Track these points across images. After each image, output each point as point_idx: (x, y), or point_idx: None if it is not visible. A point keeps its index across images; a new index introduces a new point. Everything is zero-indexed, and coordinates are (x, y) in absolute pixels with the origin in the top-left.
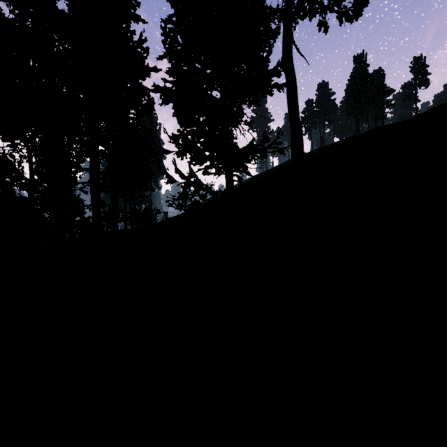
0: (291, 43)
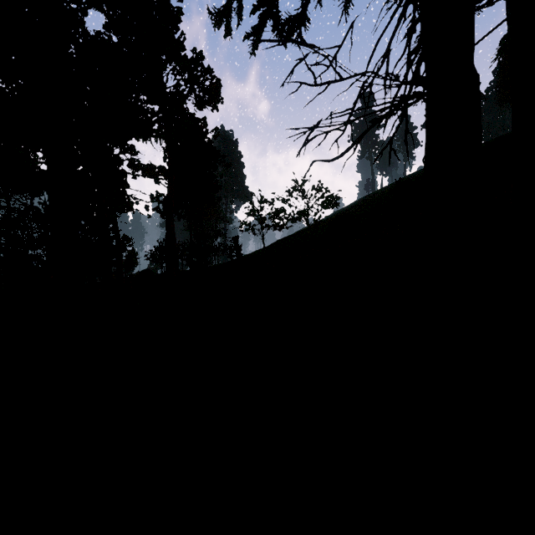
0: None
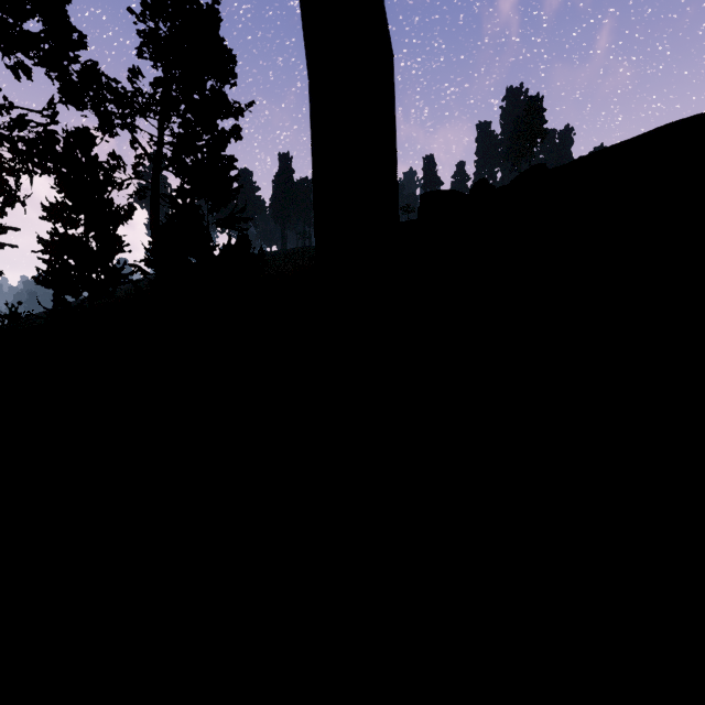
0: (158, 214)
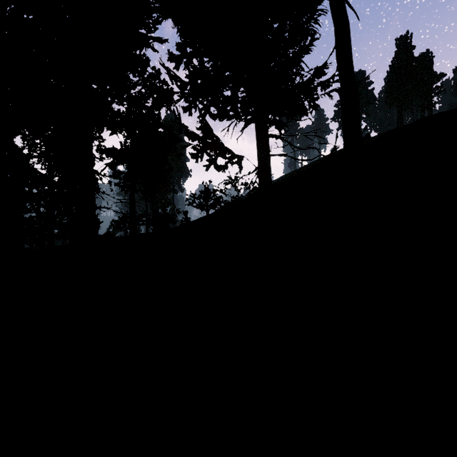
0: None
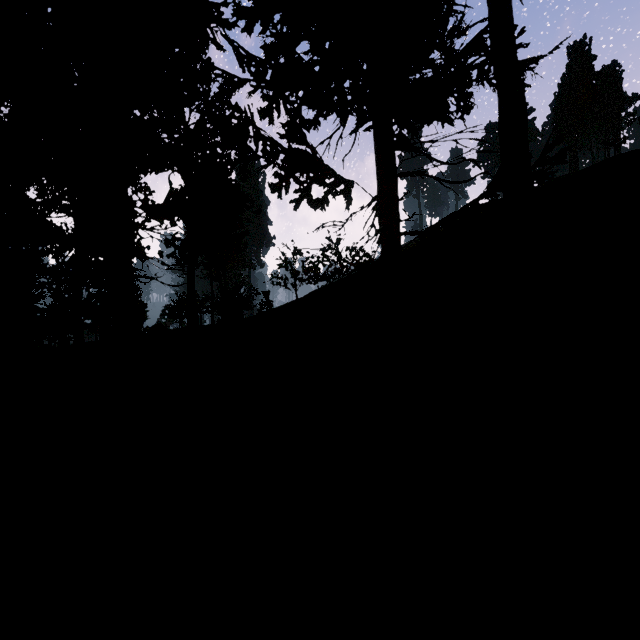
0: None
